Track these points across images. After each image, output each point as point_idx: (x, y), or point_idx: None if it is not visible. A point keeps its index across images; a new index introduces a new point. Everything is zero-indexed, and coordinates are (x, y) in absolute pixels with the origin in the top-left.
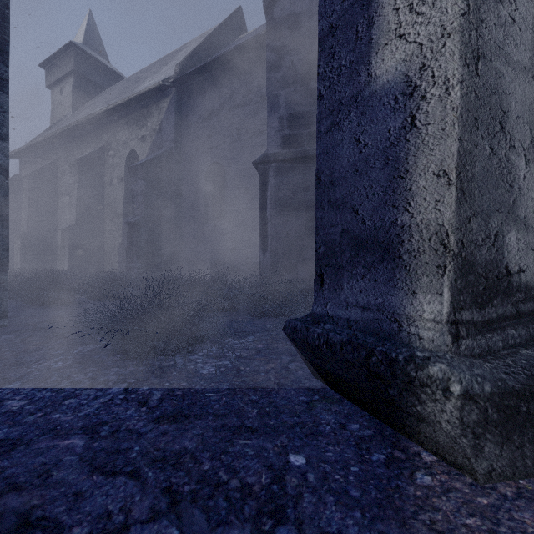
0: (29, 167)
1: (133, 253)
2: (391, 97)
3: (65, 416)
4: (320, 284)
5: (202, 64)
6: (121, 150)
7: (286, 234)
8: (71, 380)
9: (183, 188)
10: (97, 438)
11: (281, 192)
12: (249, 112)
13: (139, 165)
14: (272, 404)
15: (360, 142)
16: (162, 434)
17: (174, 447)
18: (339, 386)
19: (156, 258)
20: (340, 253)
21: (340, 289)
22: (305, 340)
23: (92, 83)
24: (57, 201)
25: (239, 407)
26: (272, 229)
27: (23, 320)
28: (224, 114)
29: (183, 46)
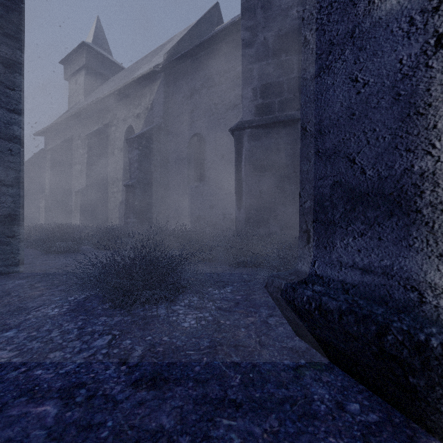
0: (52, 142)
1: (129, 210)
2: (404, 19)
3: (46, 373)
4: (306, 241)
5: (185, 51)
6: (121, 126)
7: (259, 193)
8: (61, 329)
9: (170, 155)
10: (71, 405)
11: (255, 155)
12: (225, 89)
13: (135, 137)
14: (255, 368)
15: (357, 81)
16: (138, 404)
17: (150, 425)
18: (328, 352)
19: (148, 214)
20: (330, 207)
21: (331, 247)
22: (292, 301)
23: (99, 74)
24: (72, 169)
25: (221, 371)
26: (246, 188)
27: (37, 267)
28: (204, 92)
29: (171, 39)
